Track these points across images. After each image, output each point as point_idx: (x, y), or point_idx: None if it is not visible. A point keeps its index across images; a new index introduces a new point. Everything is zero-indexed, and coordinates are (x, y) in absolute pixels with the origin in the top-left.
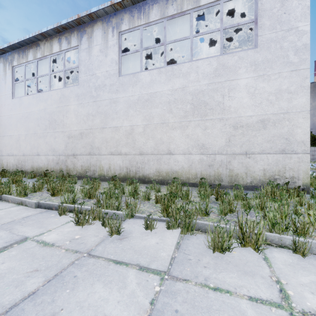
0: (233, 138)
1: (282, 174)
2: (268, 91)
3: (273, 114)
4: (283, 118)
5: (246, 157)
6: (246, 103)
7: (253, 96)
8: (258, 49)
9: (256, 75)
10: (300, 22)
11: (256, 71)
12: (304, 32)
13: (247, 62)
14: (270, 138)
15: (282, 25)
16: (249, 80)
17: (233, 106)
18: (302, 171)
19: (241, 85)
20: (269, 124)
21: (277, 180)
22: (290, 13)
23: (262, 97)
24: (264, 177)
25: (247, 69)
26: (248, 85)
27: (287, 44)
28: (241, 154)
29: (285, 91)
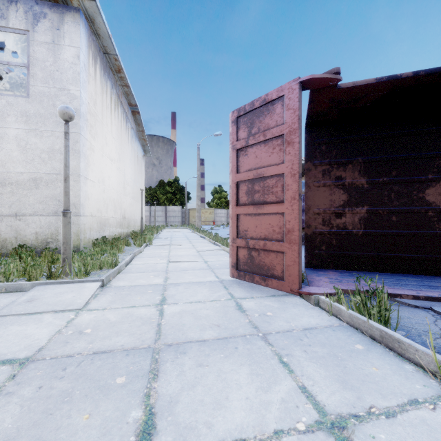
0: (0, 196)
1: (55, 237)
2: (41, 148)
3: (46, 173)
4: (56, 179)
5: (16, 219)
6: (16, 158)
7: (25, 151)
8: (31, 99)
9: (28, 128)
10: (72, 86)
11: (27, 123)
12: (75, 97)
13: (18, 110)
14: (43, 199)
15: (55, 82)
16: (20, 131)
17: (1, 158)
18: (74, 233)
19: (10, 135)
20: (42, 184)
21: (50, 244)
22: (63, 73)
23: (35, 153)
24: (37, 240)
25: (18, 119)
26: (19, 137)
27: (60, 103)
28: (10, 216)
29: (58, 151)
